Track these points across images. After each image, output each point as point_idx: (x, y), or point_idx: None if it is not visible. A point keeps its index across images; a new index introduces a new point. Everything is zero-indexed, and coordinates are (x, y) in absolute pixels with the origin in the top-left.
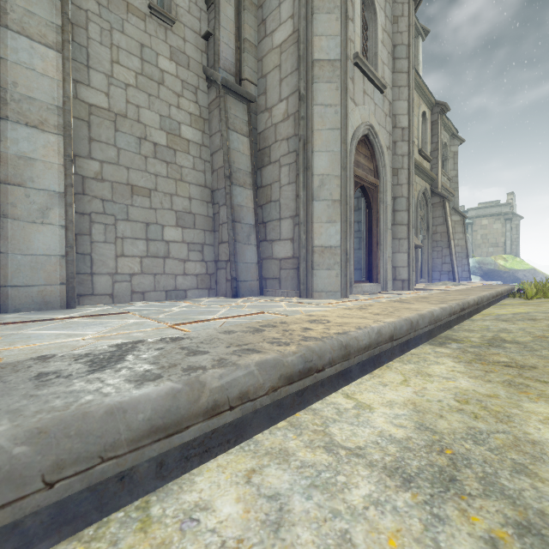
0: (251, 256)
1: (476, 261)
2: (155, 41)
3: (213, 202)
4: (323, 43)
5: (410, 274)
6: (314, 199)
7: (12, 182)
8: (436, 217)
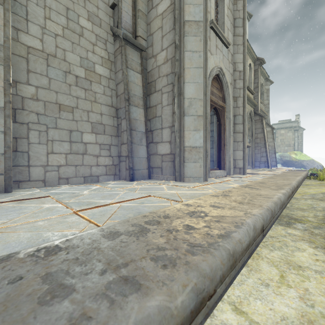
0: (143, 152)
1: (279, 155)
2: (77, 6)
3: (117, 116)
4: (191, 9)
5: (244, 164)
6: (185, 115)
7: None
8: (257, 128)
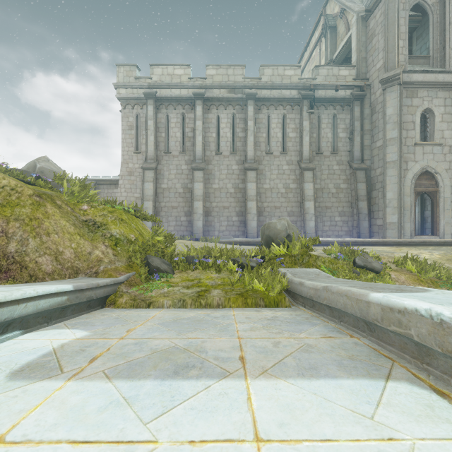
0: (366, 224)
1: None
2: (332, 162)
3: (351, 206)
4: (390, 156)
5: None
6: (386, 207)
7: (306, 213)
8: None
